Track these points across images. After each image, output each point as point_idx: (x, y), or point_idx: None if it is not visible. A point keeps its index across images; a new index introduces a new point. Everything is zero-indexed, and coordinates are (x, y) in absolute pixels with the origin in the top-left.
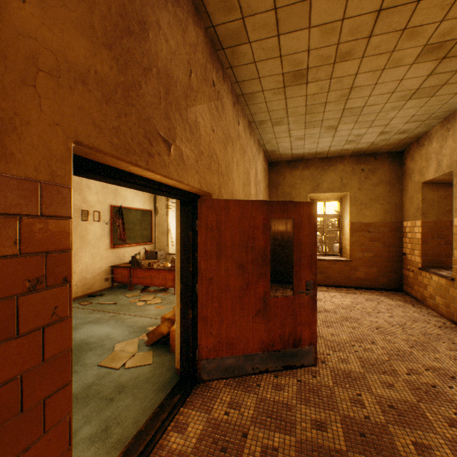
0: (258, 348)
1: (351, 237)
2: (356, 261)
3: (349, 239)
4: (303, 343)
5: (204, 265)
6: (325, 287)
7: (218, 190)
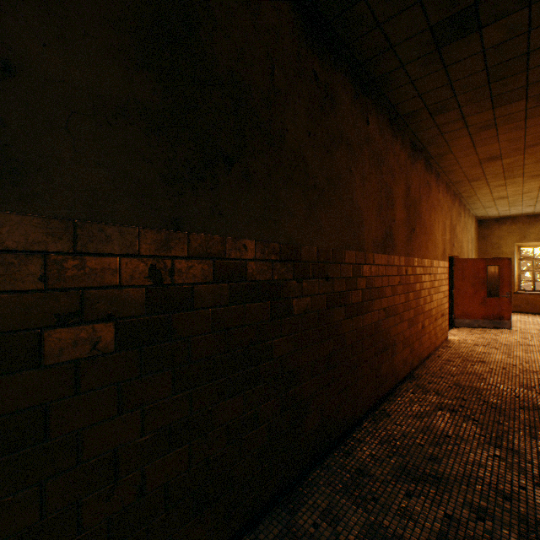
0: (480, 317)
1: None
2: None
3: None
4: (504, 319)
5: (456, 283)
6: (531, 314)
7: (460, 254)
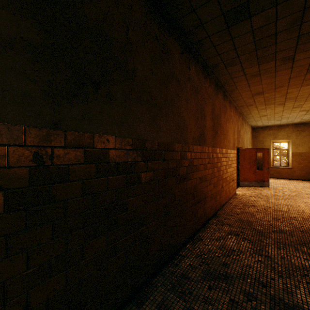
0: (253, 181)
1: (292, 158)
2: (294, 168)
3: (291, 159)
4: (265, 181)
5: (240, 162)
6: (279, 179)
7: (242, 146)
